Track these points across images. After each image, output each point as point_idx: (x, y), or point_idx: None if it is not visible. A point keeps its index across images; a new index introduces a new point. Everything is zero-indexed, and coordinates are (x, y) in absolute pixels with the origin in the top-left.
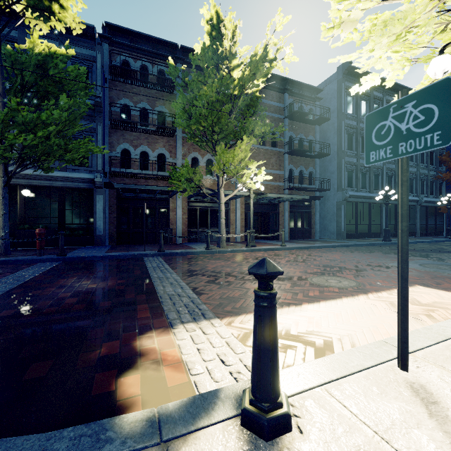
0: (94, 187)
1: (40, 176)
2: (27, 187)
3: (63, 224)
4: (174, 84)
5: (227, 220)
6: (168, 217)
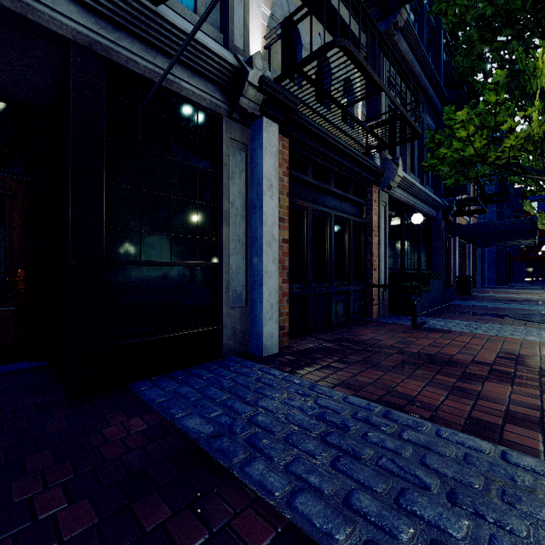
0: (437, 218)
1: (423, 194)
2: (412, 210)
3: (421, 270)
4: (475, 97)
5: (462, 266)
6: (446, 261)
